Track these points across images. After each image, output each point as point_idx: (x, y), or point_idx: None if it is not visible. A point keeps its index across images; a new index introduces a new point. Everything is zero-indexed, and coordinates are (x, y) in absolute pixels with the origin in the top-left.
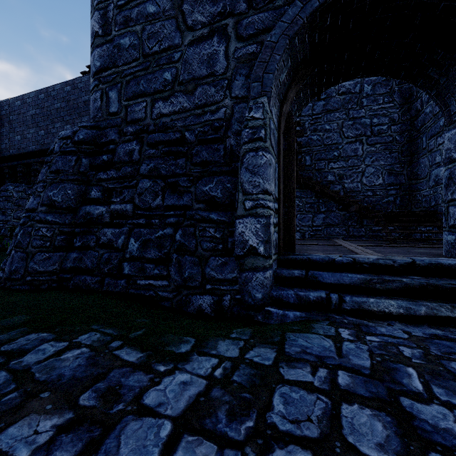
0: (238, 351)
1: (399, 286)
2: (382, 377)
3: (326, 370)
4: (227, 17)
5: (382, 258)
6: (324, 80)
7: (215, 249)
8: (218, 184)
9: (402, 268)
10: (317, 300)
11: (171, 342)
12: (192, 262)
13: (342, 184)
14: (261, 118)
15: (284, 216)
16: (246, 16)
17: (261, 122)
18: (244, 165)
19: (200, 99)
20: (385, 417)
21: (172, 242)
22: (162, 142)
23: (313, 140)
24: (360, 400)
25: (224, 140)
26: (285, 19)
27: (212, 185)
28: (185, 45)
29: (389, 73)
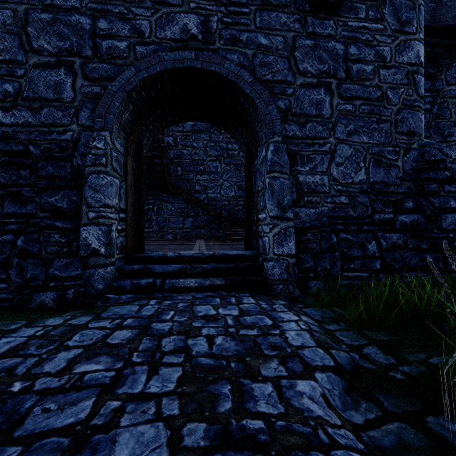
0: (62, 321)
1: (201, 270)
2: (153, 317)
3: (121, 320)
4: (74, 56)
5: (197, 253)
6: (170, 119)
7: (60, 252)
8: (64, 197)
9: (208, 258)
10: (147, 285)
11: (2, 325)
12: (35, 264)
13: (206, 194)
14: (102, 148)
15: (134, 223)
16: (92, 62)
17: (103, 152)
18: (87, 183)
19: (47, 118)
20: (136, 331)
21: (13, 247)
22: (2, 151)
23: (183, 153)
24: (129, 328)
25: (71, 158)
26: (123, 77)
27: (58, 197)
28: (30, 65)
29: (214, 124)
